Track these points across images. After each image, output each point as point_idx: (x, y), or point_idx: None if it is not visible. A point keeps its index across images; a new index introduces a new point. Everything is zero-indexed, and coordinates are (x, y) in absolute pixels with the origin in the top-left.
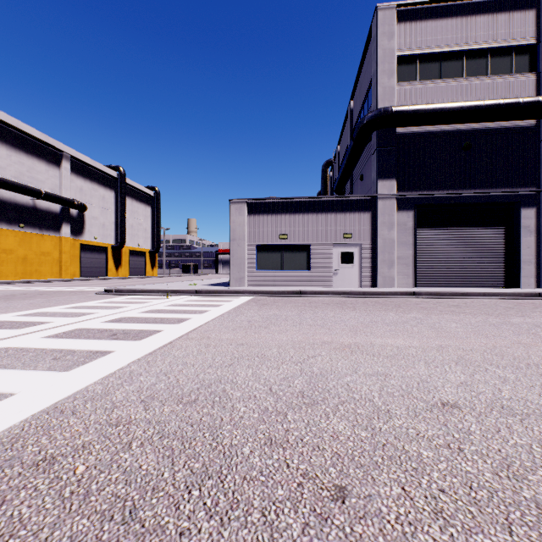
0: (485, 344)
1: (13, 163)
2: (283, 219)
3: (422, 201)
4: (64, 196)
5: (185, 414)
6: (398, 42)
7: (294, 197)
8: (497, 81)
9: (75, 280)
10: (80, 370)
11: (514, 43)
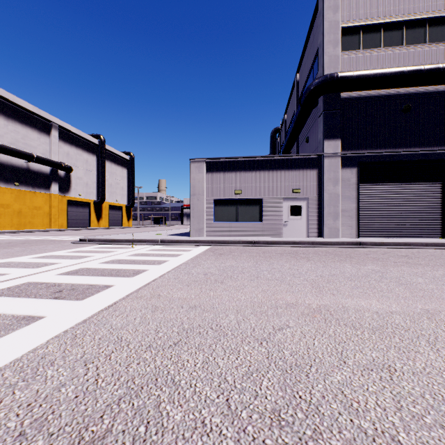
0: None
1: (10, 131)
2: (238, 176)
3: (364, 159)
4: (53, 160)
5: None
6: (342, 15)
7: (248, 156)
8: (435, 48)
9: (62, 230)
10: None
11: None
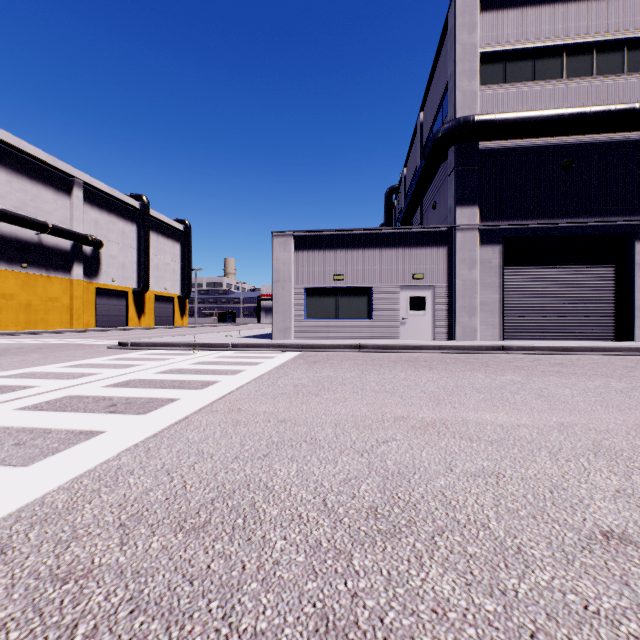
0: (623, 421)
1: (15, 190)
2: (338, 256)
3: (511, 234)
4: (76, 231)
5: (185, 555)
6: (481, 36)
7: (352, 229)
8: (605, 83)
9: (89, 331)
10: (45, 464)
11: (627, 35)
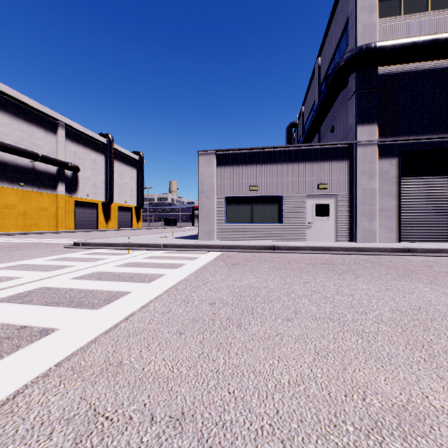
0: None
1: (15, 129)
2: (253, 170)
3: (407, 148)
4: (60, 159)
5: None
6: None
7: (265, 147)
8: None
9: (68, 232)
10: None
11: None
